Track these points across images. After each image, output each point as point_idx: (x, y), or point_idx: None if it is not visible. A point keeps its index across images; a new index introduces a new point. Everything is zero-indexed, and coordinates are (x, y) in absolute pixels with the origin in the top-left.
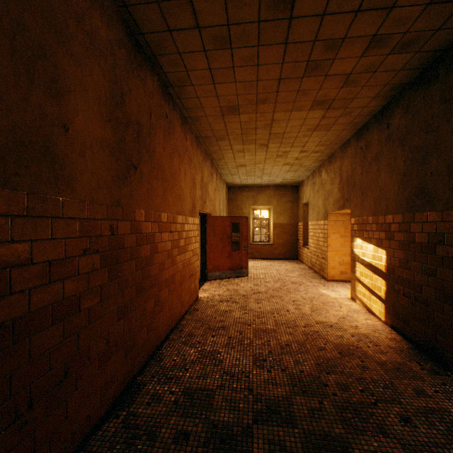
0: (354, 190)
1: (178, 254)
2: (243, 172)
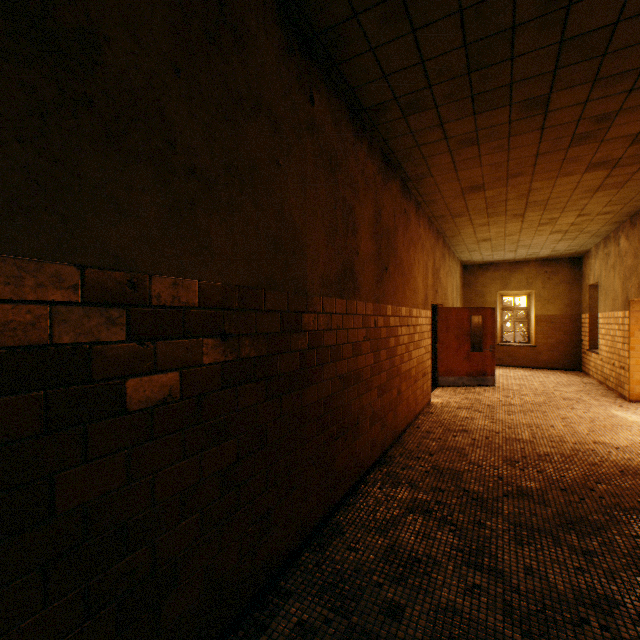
0: None
1: (413, 349)
2: (487, 247)
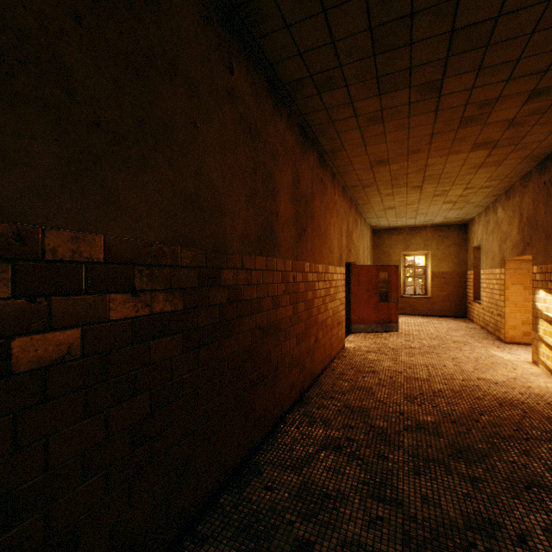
0: (536, 232)
1: (329, 301)
2: (392, 214)
